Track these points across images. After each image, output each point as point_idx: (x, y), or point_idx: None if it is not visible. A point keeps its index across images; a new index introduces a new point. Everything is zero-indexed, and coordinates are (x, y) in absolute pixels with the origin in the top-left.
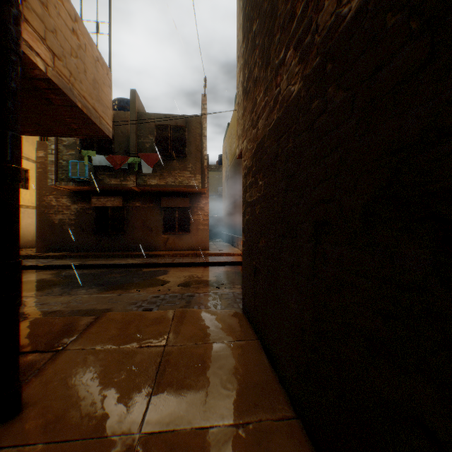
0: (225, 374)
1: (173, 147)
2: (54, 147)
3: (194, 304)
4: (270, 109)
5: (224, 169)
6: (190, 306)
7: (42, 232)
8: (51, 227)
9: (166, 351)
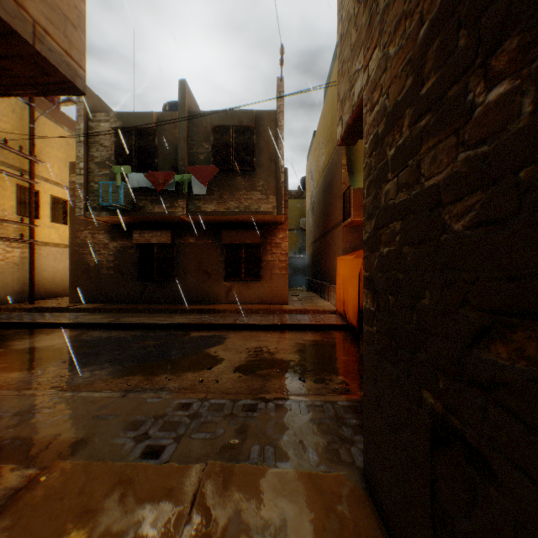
0: None
1: (236, 158)
2: (83, 165)
3: (252, 440)
4: None
5: (308, 195)
6: (243, 444)
7: (75, 277)
8: (85, 271)
9: None
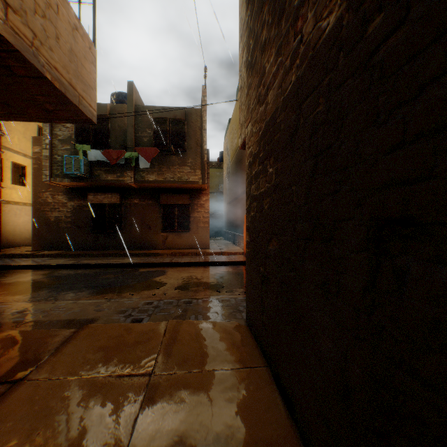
0: (226, 425)
1: (172, 142)
2: (49, 141)
3: (191, 313)
4: (285, 71)
5: (225, 166)
6: (186, 315)
7: (37, 229)
8: (47, 225)
9: (151, 383)
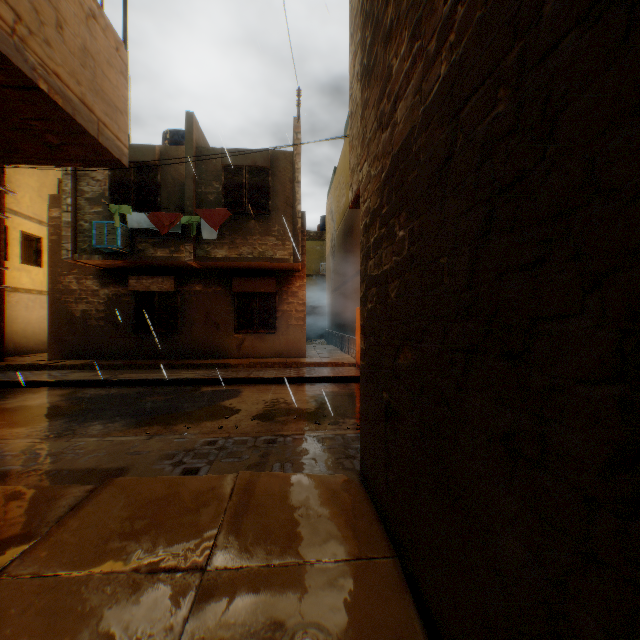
0: None
1: (250, 200)
2: (71, 201)
3: (274, 460)
4: (427, 62)
5: (328, 237)
6: (266, 463)
7: (56, 329)
8: (70, 323)
9: (203, 585)
